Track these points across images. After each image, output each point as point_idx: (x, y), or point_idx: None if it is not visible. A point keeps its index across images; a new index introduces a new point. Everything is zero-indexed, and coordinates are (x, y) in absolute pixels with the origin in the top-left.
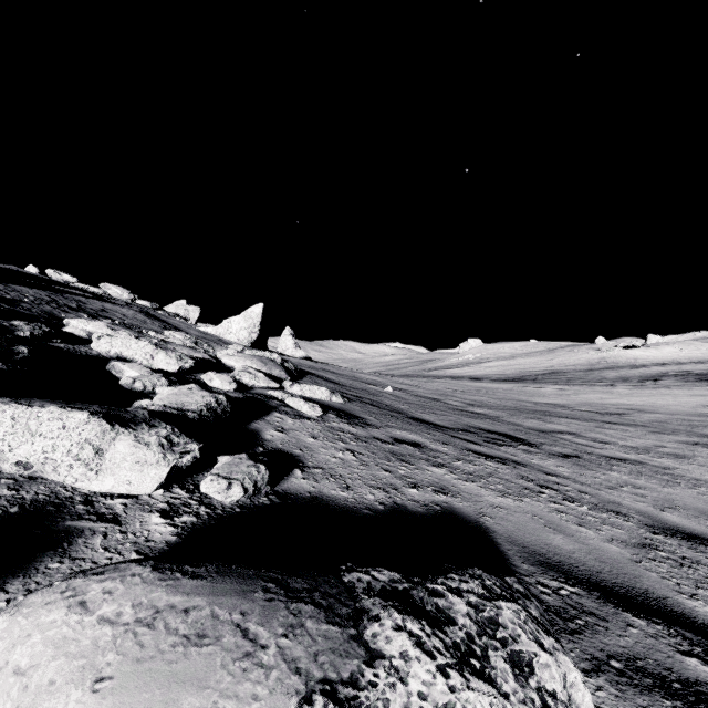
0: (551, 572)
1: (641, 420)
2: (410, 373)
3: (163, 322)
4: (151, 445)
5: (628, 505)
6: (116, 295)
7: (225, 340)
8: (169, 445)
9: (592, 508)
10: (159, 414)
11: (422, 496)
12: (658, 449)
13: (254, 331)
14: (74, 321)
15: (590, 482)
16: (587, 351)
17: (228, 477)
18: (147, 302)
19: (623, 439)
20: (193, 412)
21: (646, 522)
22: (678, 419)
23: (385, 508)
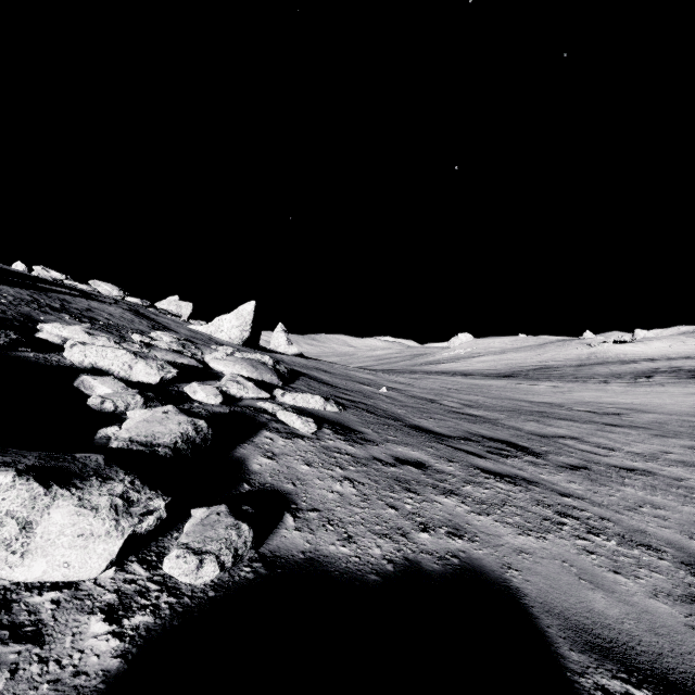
0: (607, 662)
1: (640, 421)
2: (402, 368)
3: (152, 321)
4: (99, 509)
5: (655, 532)
6: (106, 293)
7: (215, 339)
8: (126, 505)
9: (620, 542)
10: (122, 452)
11: (435, 543)
12: (665, 456)
13: (246, 329)
14: (48, 326)
15: (607, 503)
16: (577, 346)
17: (199, 549)
18: (138, 299)
19: (627, 444)
20: (164, 446)
21: (681, 559)
22: (678, 420)
23: (395, 568)
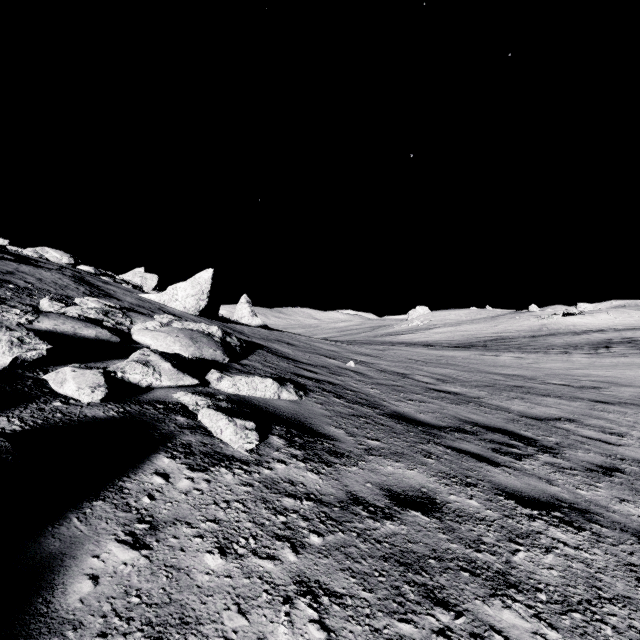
0: None
1: (623, 396)
2: (364, 339)
3: (93, 288)
4: None
5: None
6: (54, 260)
7: (167, 308)
8: None
9: None
10: None
11: None
12: None
13: (203, 298)
14: None
15: None
16: (528, 318)
17: None
18: (90, 267)
19: (633, 428)
20: None
21: None
22: None
23: None
